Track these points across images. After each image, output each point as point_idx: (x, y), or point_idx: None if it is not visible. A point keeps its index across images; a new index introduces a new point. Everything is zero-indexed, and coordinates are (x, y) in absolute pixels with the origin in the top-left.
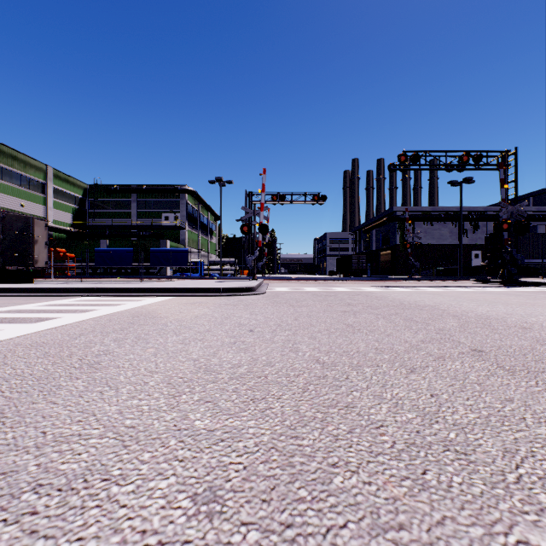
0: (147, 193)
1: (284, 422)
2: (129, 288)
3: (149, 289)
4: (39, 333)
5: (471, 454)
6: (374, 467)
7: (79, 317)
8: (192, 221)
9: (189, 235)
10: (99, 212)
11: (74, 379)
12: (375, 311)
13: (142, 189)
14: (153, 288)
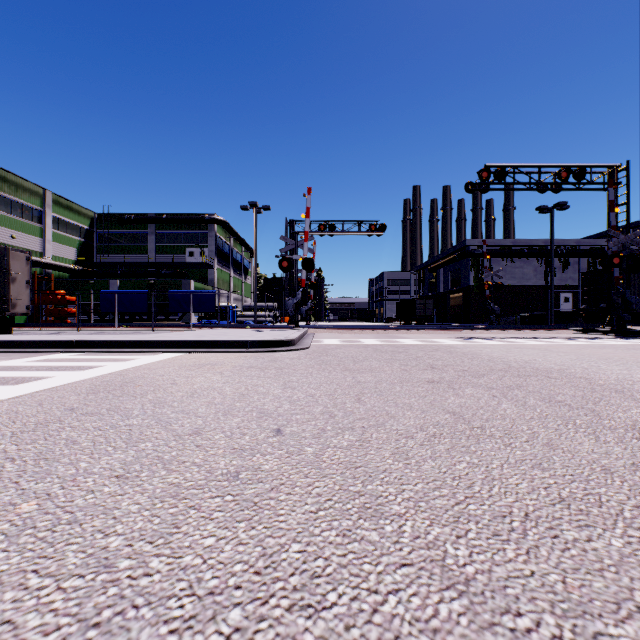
0: (167, 223)
1: None
2: (121, 342)
3: (149, 343)
4: None
5: None
6: None
7: None
8: (222, 257)
9: (219, 274)
10: (109, 246)
11: None
12: (481, 381)
13: (162, 219)
14: (154, 342)
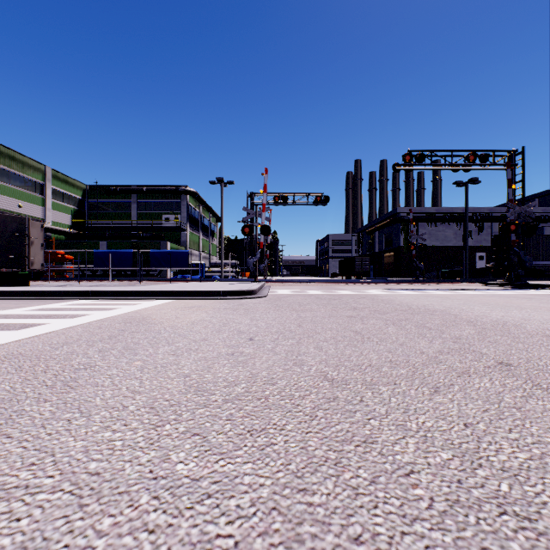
0: (147, 194)
1: (289, 466)
2: (125, 291)
3: (146, 292)
4: (19, 343)
5: (537, 519)
6: (412, 544)
7: (67, 323)
8: (193, 222)
9: (190, 236)
10: (99, 213)
11: (42, 401)
12: (384, 317)
13: (143, 190)
14: (150, 291)
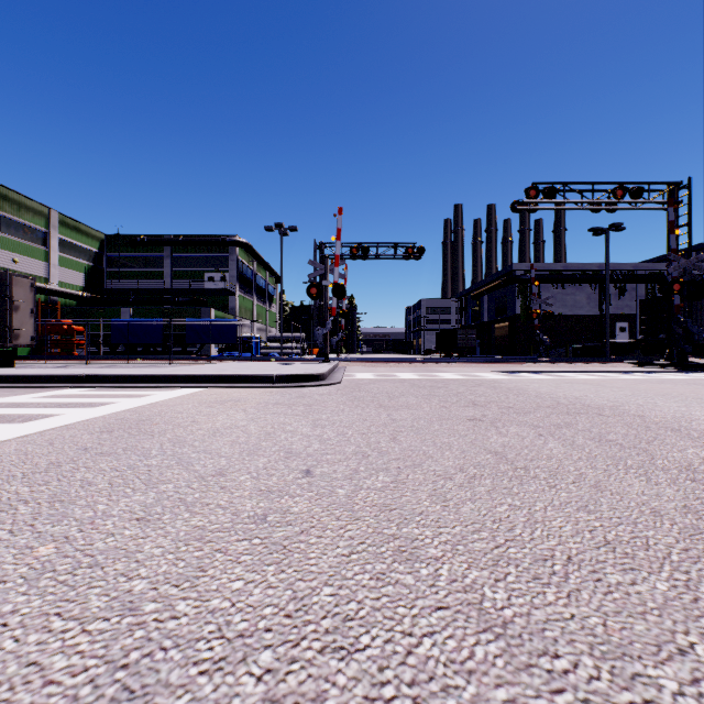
0: (184, 246)
1: None
2: (135, 376)
3: (166, 377)
4: None
5: None
6: None
7: (4, 434)
8: (245, 283)
9: (241, 301)
10: (121, 271)
11: None
12: (527, 419)
13: (178, 241)
14: (171, 376)
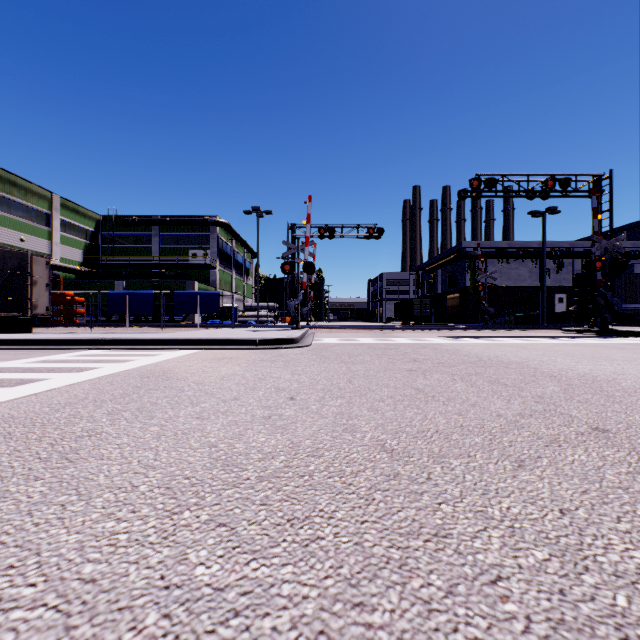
0: (171, 225)
1: (340, 570)
2: (144, 340)
3: (169, 341)
4: (12, 403)
5: None
6: None
7: (73, 379)
8: (224, 259)
9: (221, 275)
10: (114, 248)
11: (32, 479)
12: (450, 370)
13: (166, 221)
14: (173, 340)
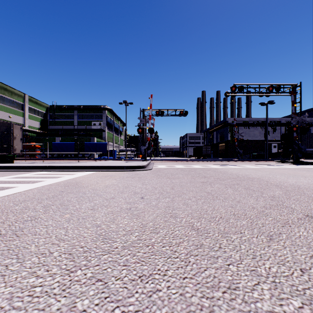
0: (83, 110)
1: None
2: (68, 166)
3: (81, 167)
4: None
5: None
6: None
7: (29, 187)
8: (109, 126)
9: (108, 134)
10: (55, 121)
11: None
12: (223, 182)
13: (80, 108)
14: (83, 166)
